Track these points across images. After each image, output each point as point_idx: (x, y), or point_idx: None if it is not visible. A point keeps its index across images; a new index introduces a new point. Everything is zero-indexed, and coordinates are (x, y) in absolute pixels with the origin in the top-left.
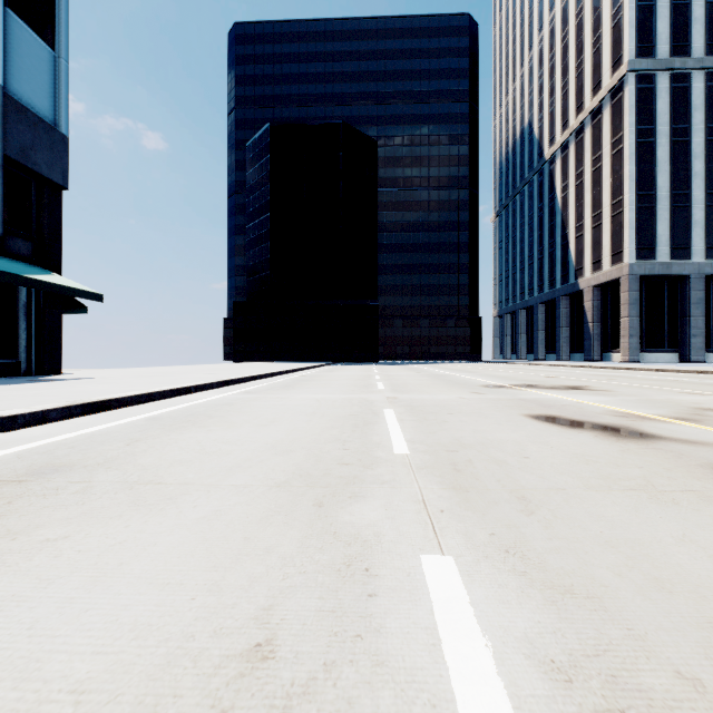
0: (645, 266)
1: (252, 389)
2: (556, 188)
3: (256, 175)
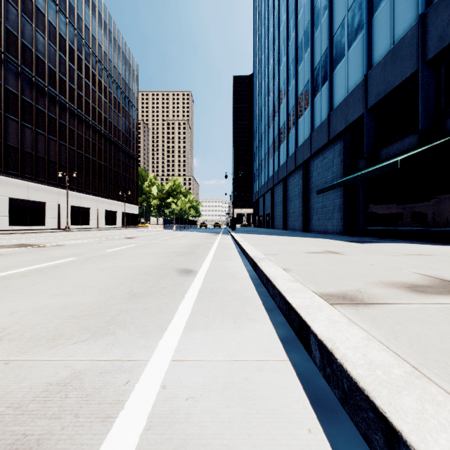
0: None
1: (213, 243)
2: None
3: None
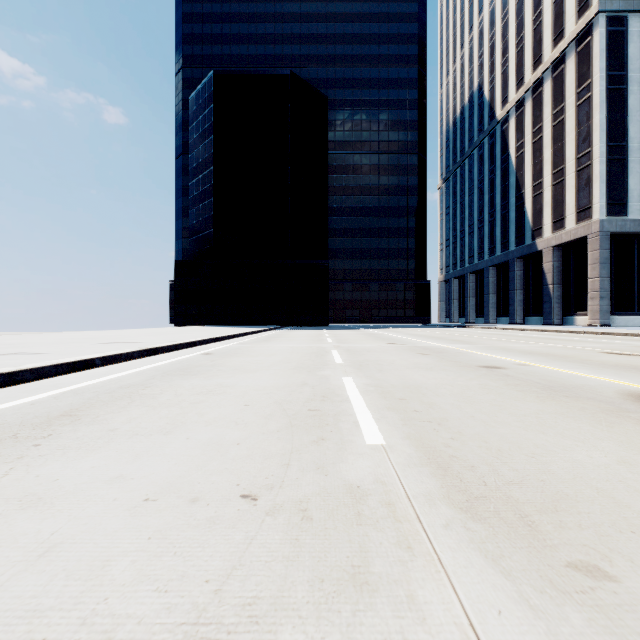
0: (616, 223)
1: None
2: (510, 148)
3: (200, 128)
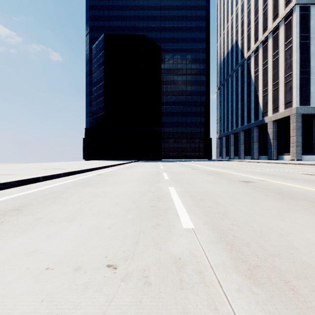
0: (304, 109)
1: None
2: (251, 72)
3: (97, 62)
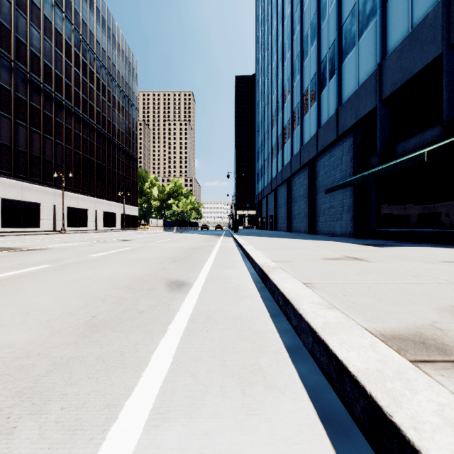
0: None
1: (213, 247)
2: None
3: None
